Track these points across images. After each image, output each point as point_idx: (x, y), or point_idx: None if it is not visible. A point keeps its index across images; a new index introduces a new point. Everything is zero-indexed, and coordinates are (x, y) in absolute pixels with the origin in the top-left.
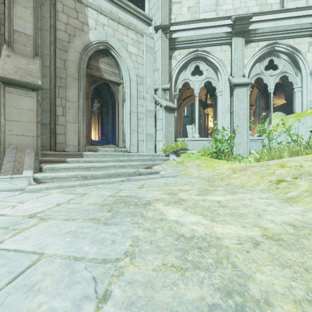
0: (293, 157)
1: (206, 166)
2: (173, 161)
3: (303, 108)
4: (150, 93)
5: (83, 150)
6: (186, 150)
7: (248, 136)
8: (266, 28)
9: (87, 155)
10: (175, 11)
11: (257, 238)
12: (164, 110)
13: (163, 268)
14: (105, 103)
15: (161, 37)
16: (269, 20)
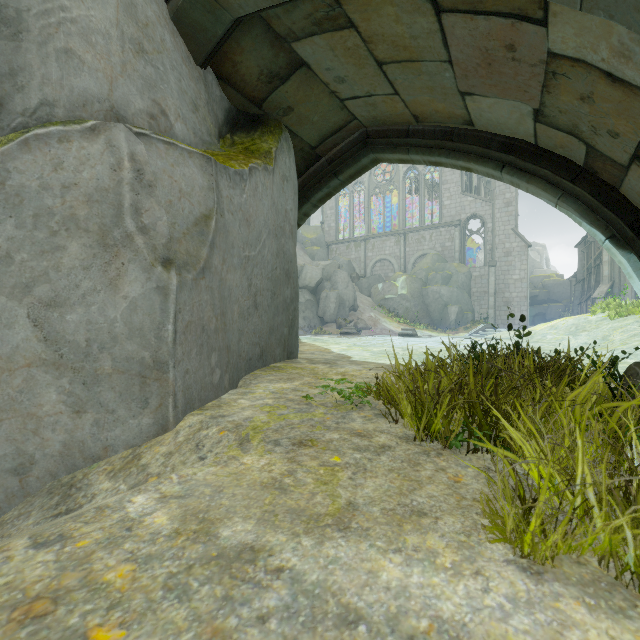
0: None
1: None
2: None
3: None
4: None
5: None
6: None
7: None
8: None
9: None
10: None
11: None
12: None
13: None
14: None
15: None
16: None
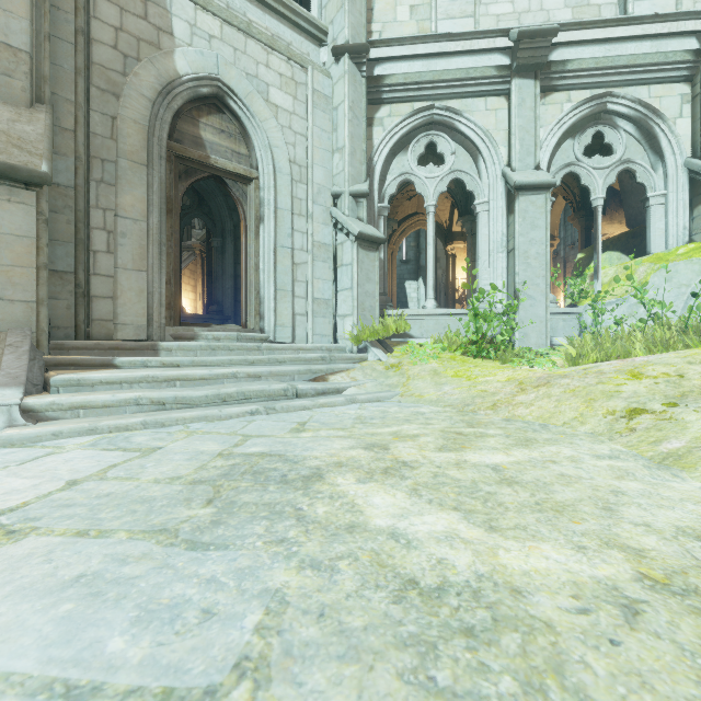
0: (655, 353)
1: (455, 375)
2: (376, 363)
3: (670, 244)
4: (323, 203)
5: (159, 337)
6: (408, 337)
7: (548, 306)
8: (589, 60)
9: (169, 349)
10: (382, 15)
11: (627, 589)
12: (356, 244)
13: None
14: (217, 226)
15: (348, 72)
16: (594, 41)
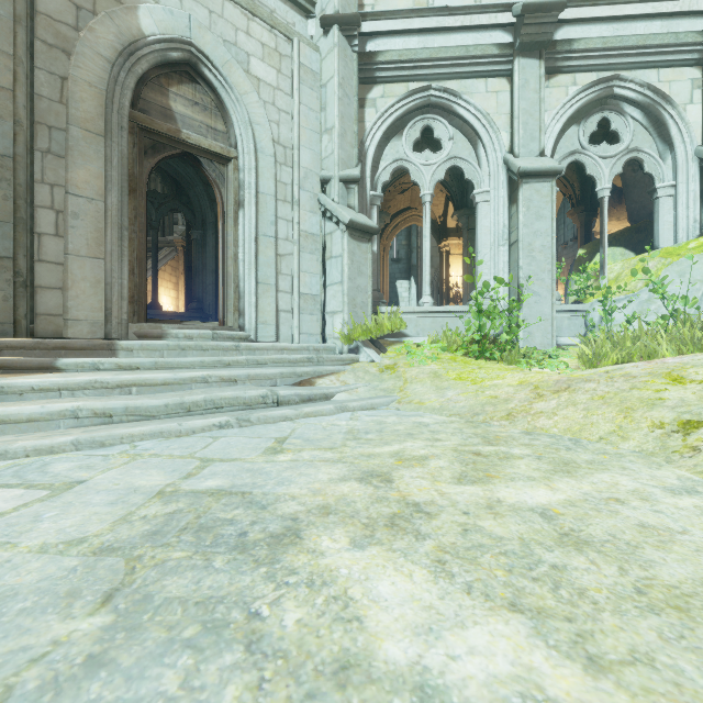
0: (685, 354)
1: (458, 378)
2: (369, 365)
3: (680, 238)
4: (310, 189)
5: (120, 335)
6: (402, 337)
7: (554, 303)
8: (596, 39)
9: (129, 348)
10: None
11: None
12: (346, 234)
13: None
14: (197, 218)
15: (337, 45)
16: (602, 19)
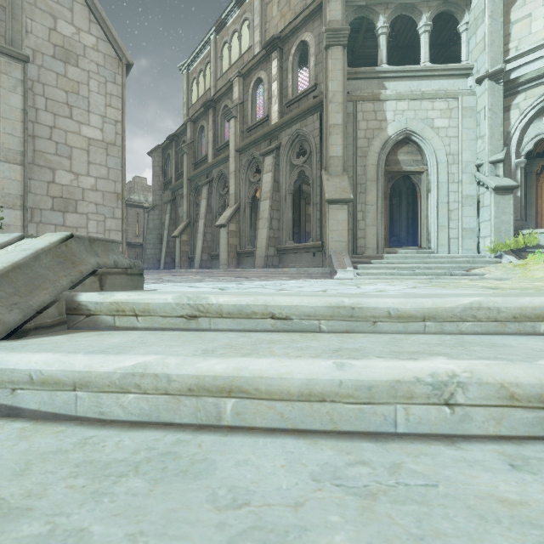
0: None
1: None
2: (507, 264)
3: None
4: (469, 172)
5: (381, 253)
6: (541, 248)
7: None
8: None
9: (387, 257)
10: (517, 35)
11: (526, 286)
12: (493, 193)
13: (459, 285)
14: (396, 191)
15: (487, 89)
16: None
